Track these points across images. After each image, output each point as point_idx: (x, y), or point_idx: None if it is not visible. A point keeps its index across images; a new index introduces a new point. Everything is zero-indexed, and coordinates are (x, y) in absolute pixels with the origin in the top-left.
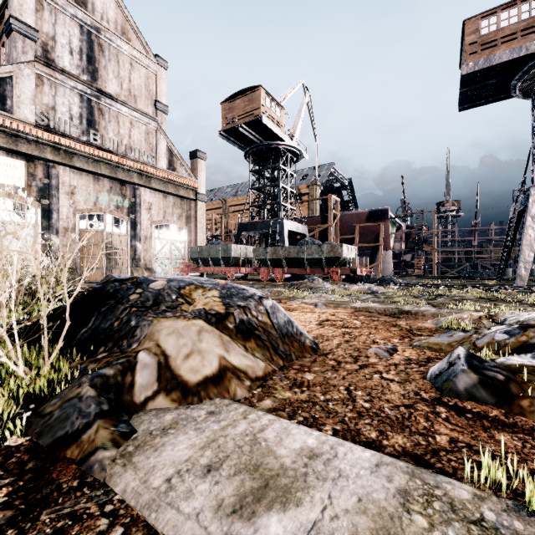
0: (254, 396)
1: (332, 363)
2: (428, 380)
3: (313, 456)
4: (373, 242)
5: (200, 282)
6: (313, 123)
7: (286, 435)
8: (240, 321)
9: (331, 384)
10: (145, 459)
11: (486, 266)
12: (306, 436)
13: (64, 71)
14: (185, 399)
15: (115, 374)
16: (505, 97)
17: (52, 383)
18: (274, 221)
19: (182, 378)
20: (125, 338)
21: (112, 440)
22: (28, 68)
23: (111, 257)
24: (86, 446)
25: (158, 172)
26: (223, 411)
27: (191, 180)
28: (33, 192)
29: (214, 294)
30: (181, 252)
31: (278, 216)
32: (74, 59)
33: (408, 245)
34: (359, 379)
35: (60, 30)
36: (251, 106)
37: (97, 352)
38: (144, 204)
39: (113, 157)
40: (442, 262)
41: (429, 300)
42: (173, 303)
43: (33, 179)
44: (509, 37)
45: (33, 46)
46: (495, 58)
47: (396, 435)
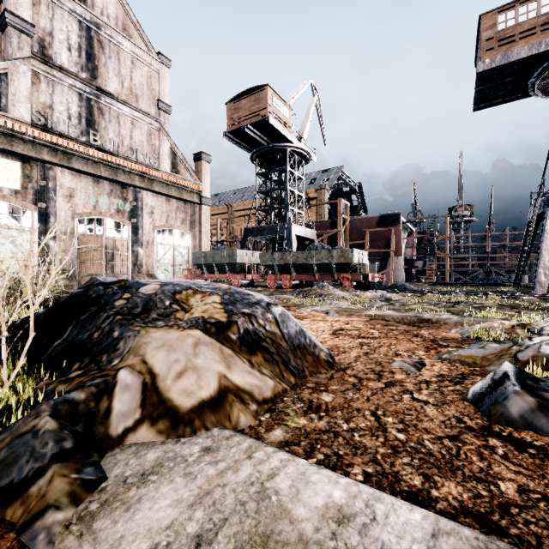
0: (261, 424)
1: (352, 380)
2: (469, 402)
3: (342, 518)
4: (384, 248)
5: (199, 286)
6: (322, 124)
7: (304, 485)
8: (244, 331)
9: (354, 408)
10: (111, 524)
11: (501, 272)
12: (330, 486)
13: (62, 68)
14: (174, 431)
15: (87, 398)
16: (522, 96)
17: (5, 410)
18: (281, 226)
19: (172, 402)
20: (105, 353)
21: (70, 493)
22: (24, 65)
23: (112, 262)
24: (33, 504)
25: (161, 175)
26: (222, 447)
27: (195, 184)
28: (30, 195)
29: (215, 300)
30: (185, 258)
31: (286, 220)
32: (73, 56)
33: (419, 251)
34: (386, 400)
35: (58, 25)
36: (257, 106)
37: (70, 369)
38: (146, 208)
39: (113, 159)
40: (455, 269)
41: (447, 307)
42: (166, 309)
43: (29, 181)
44: (528, 32)
45: (29, 42)
46: (513, 55)
47: (447, 481)
